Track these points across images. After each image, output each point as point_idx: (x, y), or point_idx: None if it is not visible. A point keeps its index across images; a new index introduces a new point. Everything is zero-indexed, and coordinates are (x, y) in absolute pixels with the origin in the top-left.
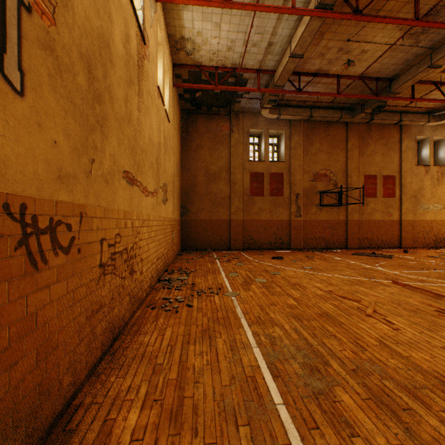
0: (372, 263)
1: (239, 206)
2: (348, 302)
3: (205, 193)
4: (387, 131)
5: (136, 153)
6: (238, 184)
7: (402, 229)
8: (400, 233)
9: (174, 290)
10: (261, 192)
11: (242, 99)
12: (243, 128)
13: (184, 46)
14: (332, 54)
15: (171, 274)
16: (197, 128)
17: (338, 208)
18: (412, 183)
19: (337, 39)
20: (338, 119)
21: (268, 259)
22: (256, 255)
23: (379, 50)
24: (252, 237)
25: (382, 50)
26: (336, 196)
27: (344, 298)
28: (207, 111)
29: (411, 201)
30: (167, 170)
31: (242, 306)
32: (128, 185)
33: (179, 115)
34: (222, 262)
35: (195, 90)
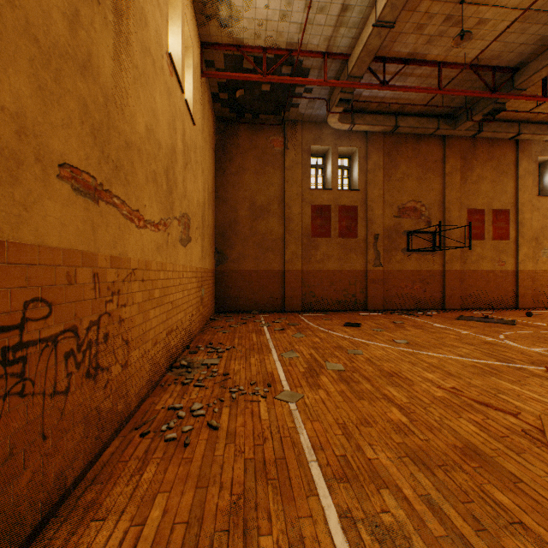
0: (493, 334)
1: (296, 252)
2: (497, 415)
3: (249, 233)
4: (499, 148)
5: (109, 141)
6: (295, 221)
7: (519, 282)
8: (515, 289)
9: (192, 387)
10: (326, 233)
11: (301, 101)
12: (302, 144)
13: (216, 11)
14: (434, 26)
15: (194, 353)
16: (239, 144)
17: (433, 254)
18: (532, 220)
19: (445, 0)
20: (434, 130)
21: (339, 326)
22: (321, 320)
23: (505, 19)
24: (314, 294)
25: (509, 19)
26: (429, 238)
27: (486, 406)
28: (252, 120)
29: (531, 245)
30: (191, 194)
31: (309, 429)
32: (82, 197)
33: (212, 124)
34: (272, 332)
35: (234, 87)
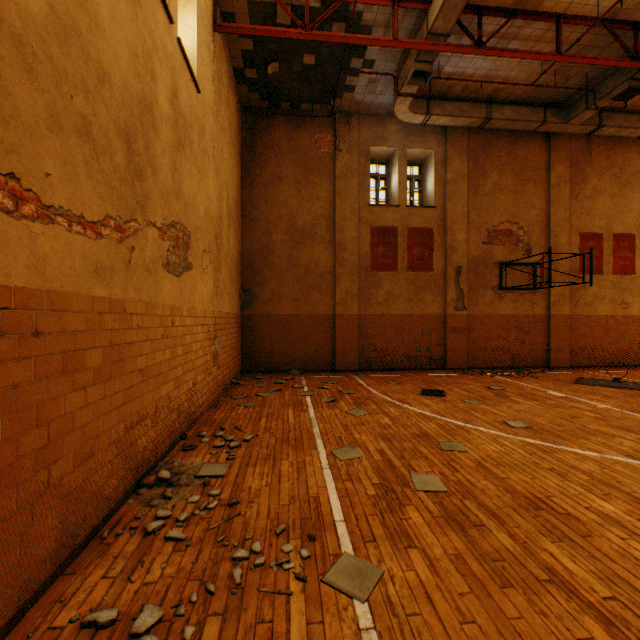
0: None
1: (351, 290)
2: None
3: (287, 265)
4: (621, 152)
5: None
6: (350, 248)
7: None
8: None
9: (159, 542)
10: (391, 264)
11: (357, 81)
12: (359, 145)
13: None
14: None
15: (190, 450)
16: (273, 144)
17: (533, 293)
18: None
19: None
20: (538, 125)
21: (415, 395)
22: (387, 385)
23: None
24: (374, 347)
25: None
26: (528, 271)
27: None
28: (291, 112)
29: None
30: (192, 197)
31: None
32: None
33: (235, 114)
34: (318, 405)
35: (265, 59)
